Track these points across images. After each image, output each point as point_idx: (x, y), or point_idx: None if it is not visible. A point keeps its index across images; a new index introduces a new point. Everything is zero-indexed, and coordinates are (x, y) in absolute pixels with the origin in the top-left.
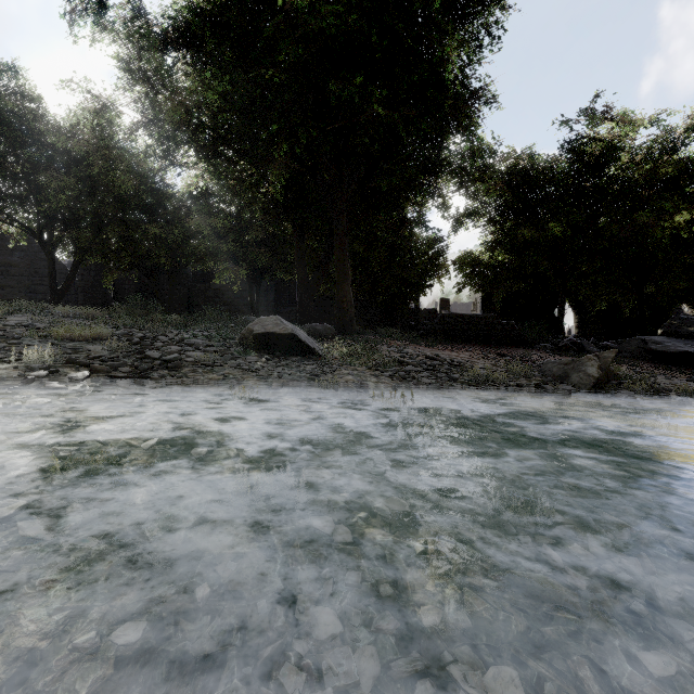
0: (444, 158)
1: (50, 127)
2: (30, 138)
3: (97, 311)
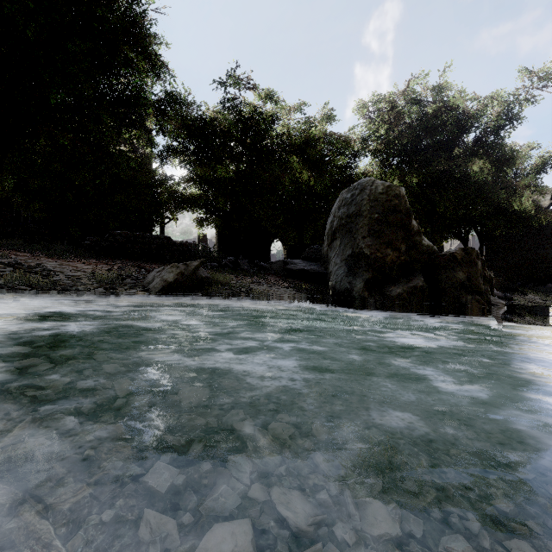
0: (135, 93)
1: None
2: None
3: None
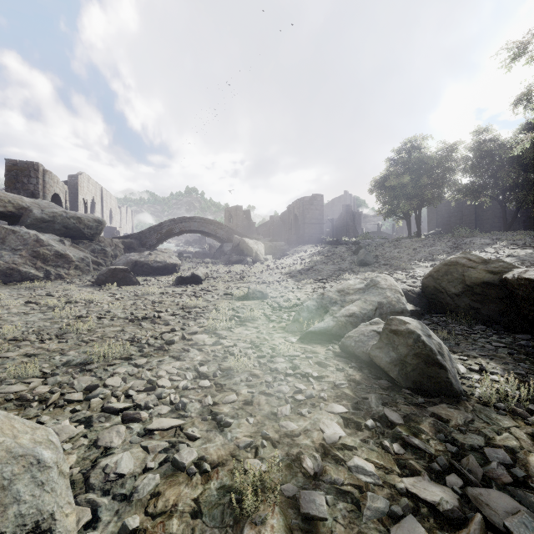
0: None
1: (503, 143)
2: (494, 158)
3: (523, 232)
